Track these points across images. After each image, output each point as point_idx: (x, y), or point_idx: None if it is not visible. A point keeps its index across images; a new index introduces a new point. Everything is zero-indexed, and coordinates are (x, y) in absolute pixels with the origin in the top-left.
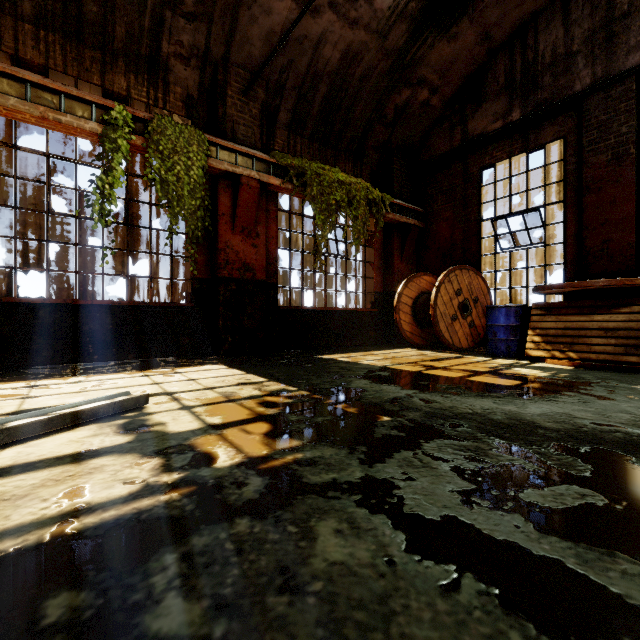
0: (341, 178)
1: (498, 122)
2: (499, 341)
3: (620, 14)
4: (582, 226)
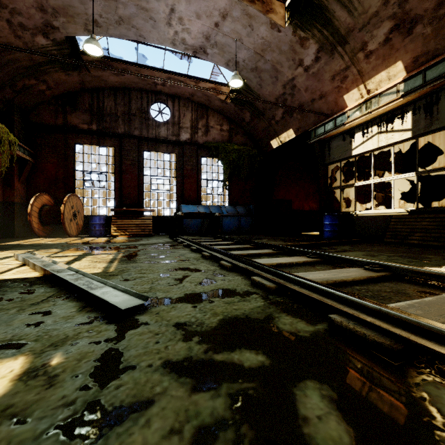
0: None
1: (85, 125)
2: (97, 230)
3: (133, 113)
4: (122, 185)
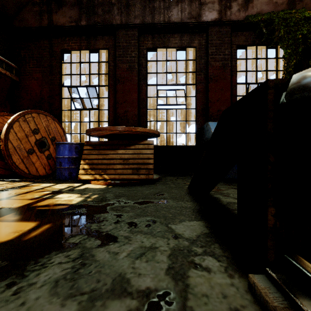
0: None
1: (73, 23)
2: (64, 169)
3: None
4: (116, 101)
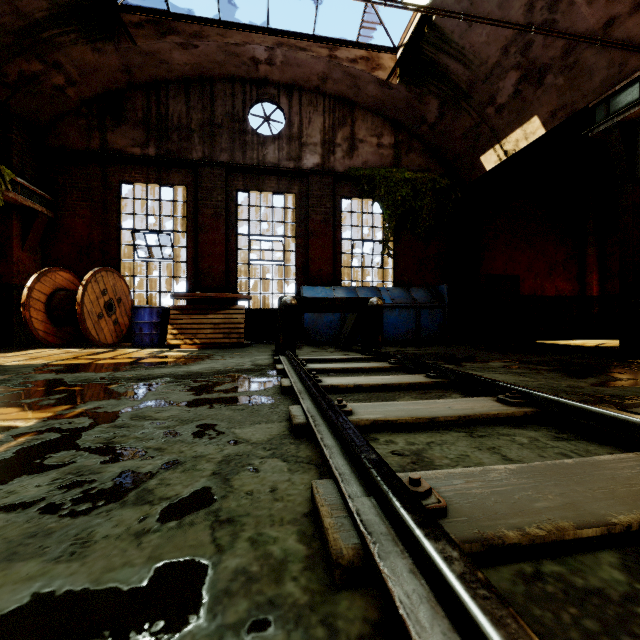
0: None
1: (137, 148)
2: (145, 335)
3: (218, 123)
4: (198, 253)
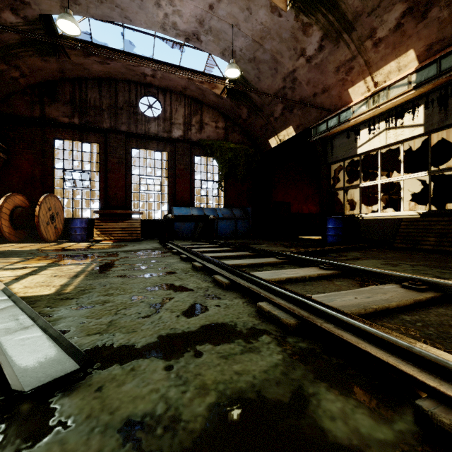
0: None
1: (66, 118)
2: (78, 235)
3: (120, 107)
4: (107, 185)
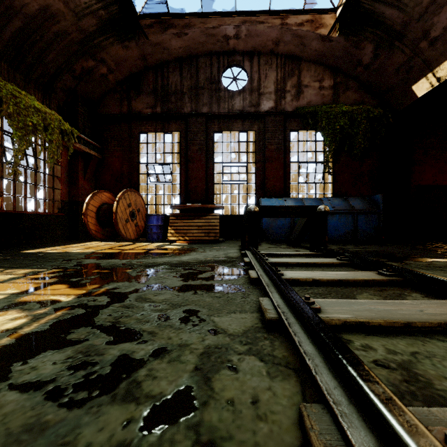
0: (37, 106)
1: (149, 109)
2: (154, 233)
3: (201, 86)
4: (188, 177)
